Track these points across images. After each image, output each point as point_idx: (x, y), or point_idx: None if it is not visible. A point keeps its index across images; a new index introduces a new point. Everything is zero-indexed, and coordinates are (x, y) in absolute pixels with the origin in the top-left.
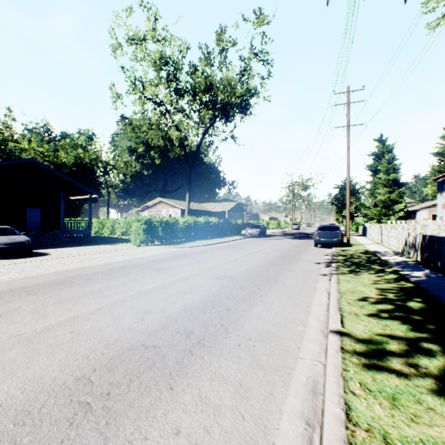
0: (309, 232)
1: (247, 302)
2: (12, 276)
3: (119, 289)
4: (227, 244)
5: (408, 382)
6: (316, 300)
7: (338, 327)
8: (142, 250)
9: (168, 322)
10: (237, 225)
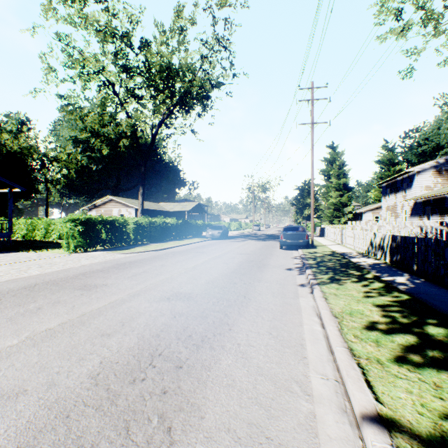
0: (270, 233)
1: (209, 346)
2: None
3: None
4: (185, 247)
5: None
6: (308, 330)
7: (373, 403)
8: (74, 258)
9: (46, 426)
10: (198, 226)
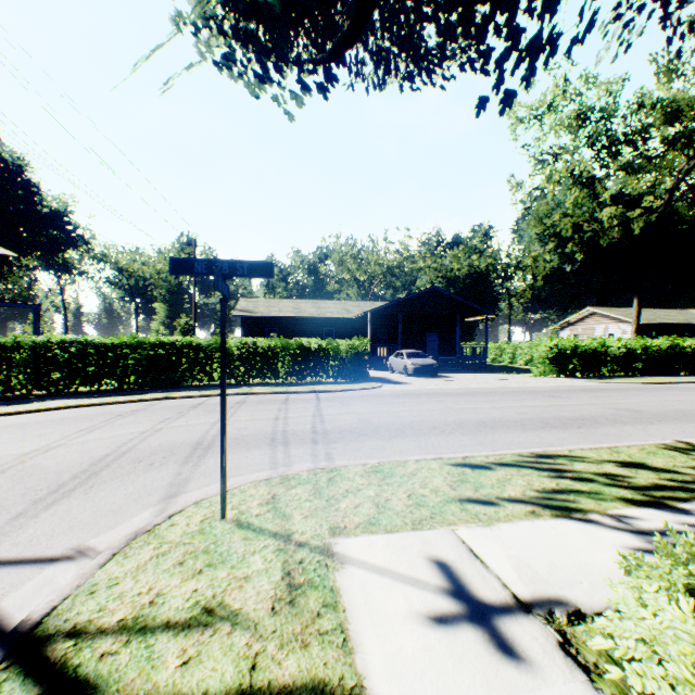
0: None
1: (623, 424)
2: (432, 387)
3: (506, 402)
4: None
5: (684, 455)
6: None
7: (689, 441)
8: (542, 381)
9: (536, 418)
10: None
